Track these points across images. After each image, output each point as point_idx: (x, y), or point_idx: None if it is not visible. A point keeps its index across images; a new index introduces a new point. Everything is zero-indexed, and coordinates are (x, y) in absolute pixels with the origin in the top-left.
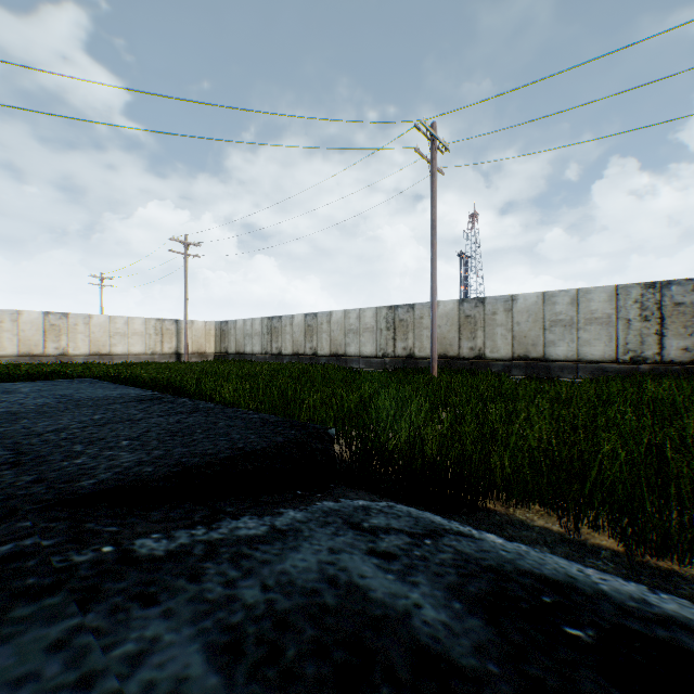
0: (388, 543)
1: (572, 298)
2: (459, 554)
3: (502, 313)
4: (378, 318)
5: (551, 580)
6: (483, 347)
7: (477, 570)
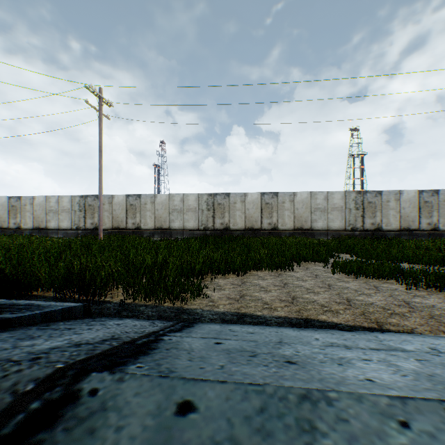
0: None
1: (181, 198)
2: None
3: (150, 204)
4: (74, 203)
5: None
6: (140, 223)
7: None
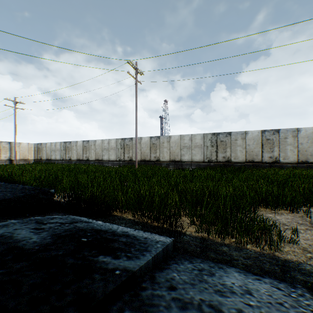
0: (47, 226)
1: (190, 138)
2: (74, 227)
3: (166, 143)
4: (117, 143)
5: (100, 230)
6: (159, 156)
7: (74, 230)
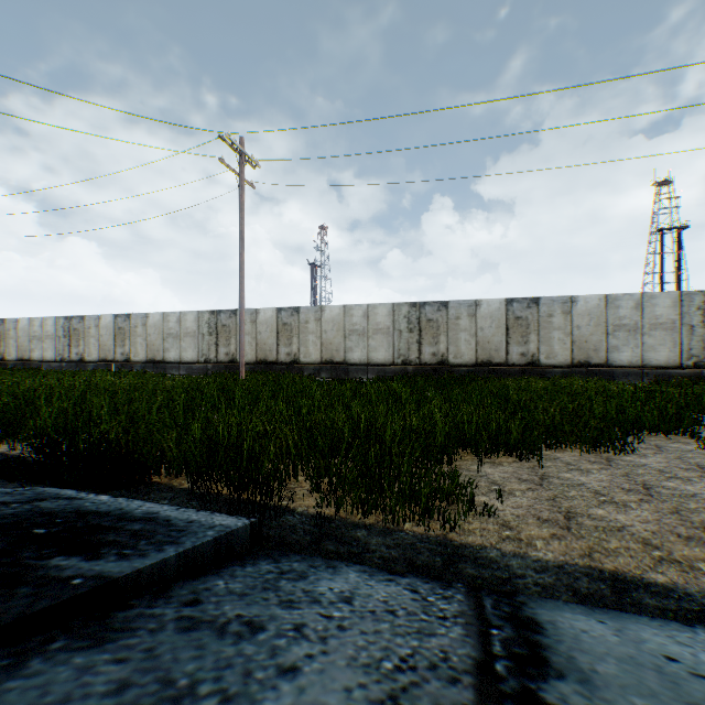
0: None
1: (364, 312)
2: (33, 509)
3: (313, 322)
4: (201, 322)
5: (95, 512)
6: (298, 353)
7: (28, 515)
